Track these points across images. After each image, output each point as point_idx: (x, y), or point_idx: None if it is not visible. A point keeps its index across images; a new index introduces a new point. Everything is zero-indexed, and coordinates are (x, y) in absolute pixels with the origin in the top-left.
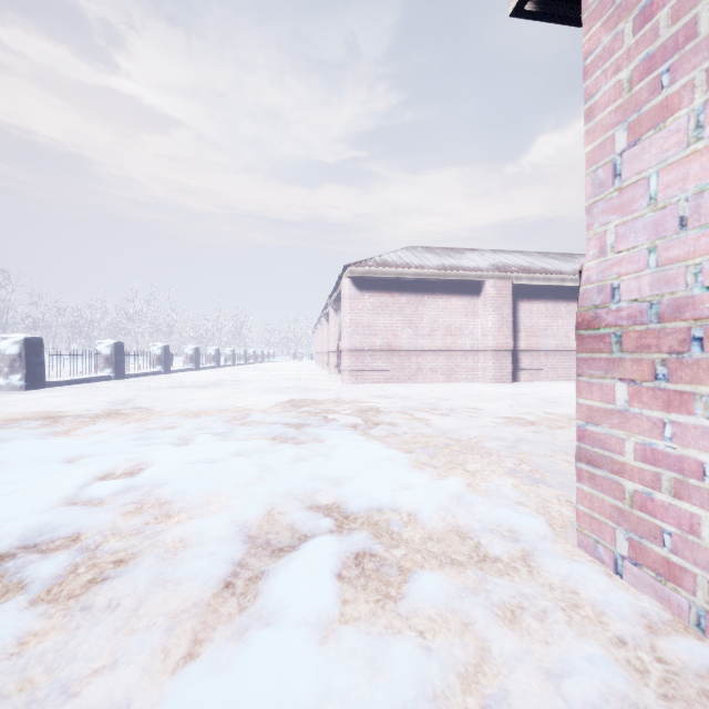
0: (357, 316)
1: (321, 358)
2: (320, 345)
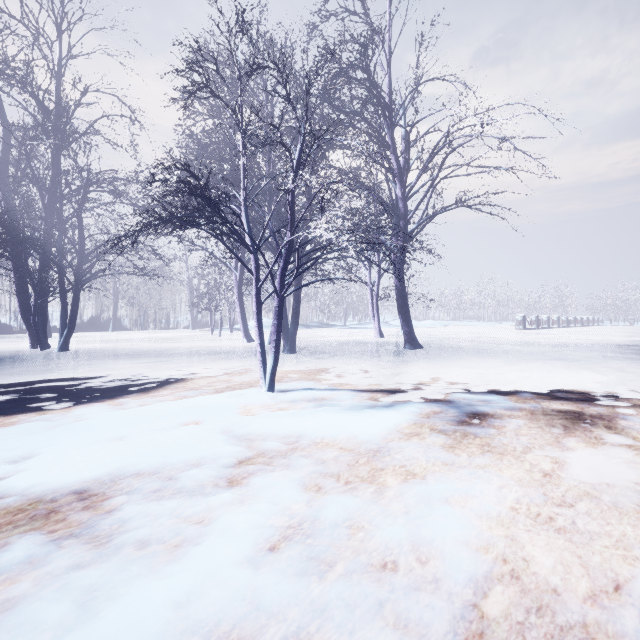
0: None
1: None
2: None
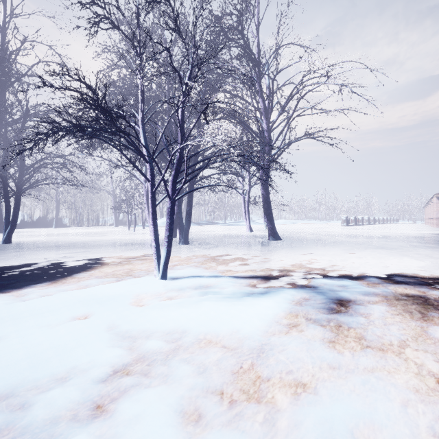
0: (438, 208)
1: (428, 221)
2: (427, 215)
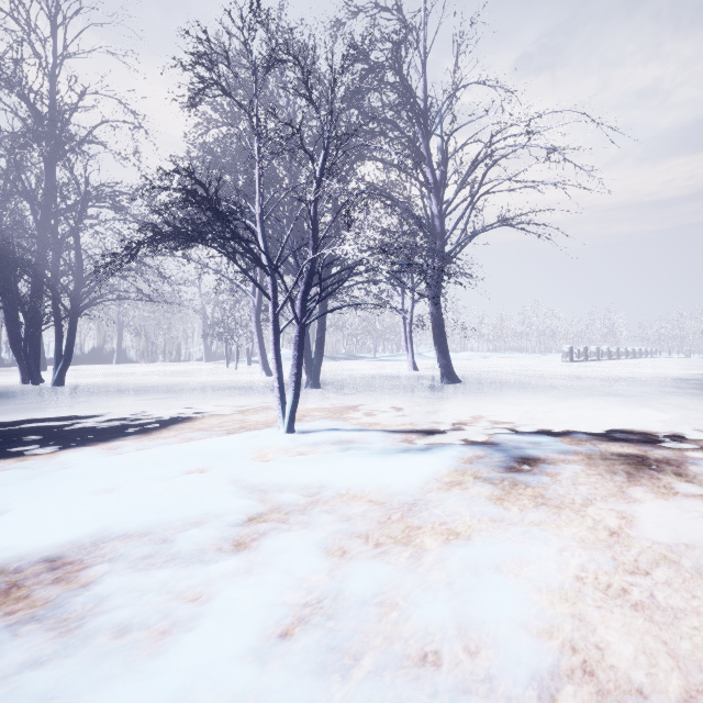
0: None
1: None
2: None
